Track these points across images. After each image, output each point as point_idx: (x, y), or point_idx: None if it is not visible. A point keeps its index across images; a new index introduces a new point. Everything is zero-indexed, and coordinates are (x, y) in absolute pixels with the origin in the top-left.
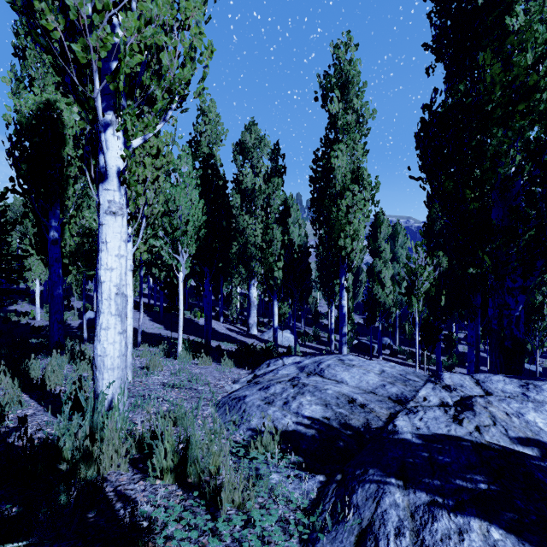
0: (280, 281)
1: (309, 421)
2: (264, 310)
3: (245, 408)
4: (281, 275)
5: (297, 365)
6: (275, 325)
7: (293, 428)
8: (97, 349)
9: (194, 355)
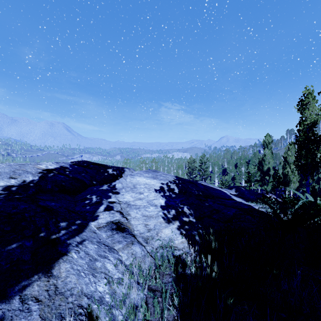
0: None
1: None
2: None
3: None
4: None
5: None
6: None
7: None
8: None
9: None
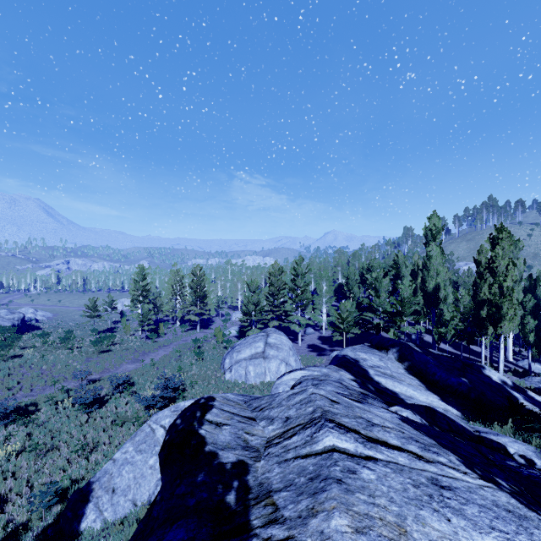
0: (533, 342)
1: (540, 387)
2: (513, 339)
3: (525, 383)
4: (533, 339)
5: (540, 379)
6: (529, 361)
7: (537, 387)
8: (500, 367)
9: (492, 368)
